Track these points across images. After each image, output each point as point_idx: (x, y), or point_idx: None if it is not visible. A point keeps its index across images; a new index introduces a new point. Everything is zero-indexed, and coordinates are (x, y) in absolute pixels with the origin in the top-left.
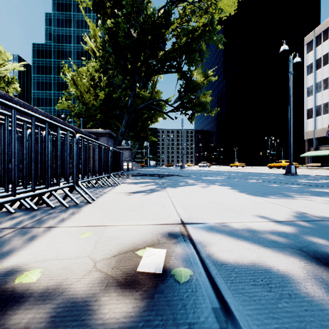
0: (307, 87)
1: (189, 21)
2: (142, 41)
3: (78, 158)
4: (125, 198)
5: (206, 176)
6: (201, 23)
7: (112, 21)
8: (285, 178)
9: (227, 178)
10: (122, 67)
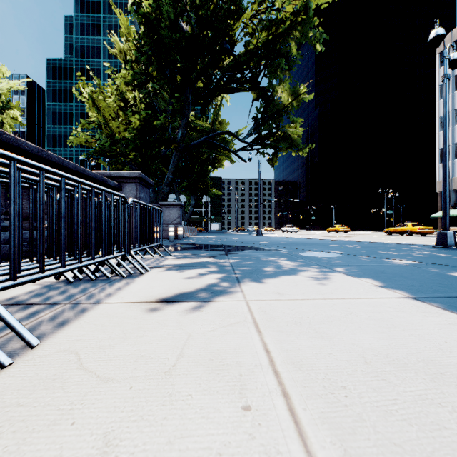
0: (440, 115)
1: (271, 8)
2: (198, 38)
3: (17, 218)
4: (133, 328)
5: (306, 250)
6: (289, 13)
7: (151, 2)
8: (448, 254)
9: (346, 255)
10: (168, 79)
